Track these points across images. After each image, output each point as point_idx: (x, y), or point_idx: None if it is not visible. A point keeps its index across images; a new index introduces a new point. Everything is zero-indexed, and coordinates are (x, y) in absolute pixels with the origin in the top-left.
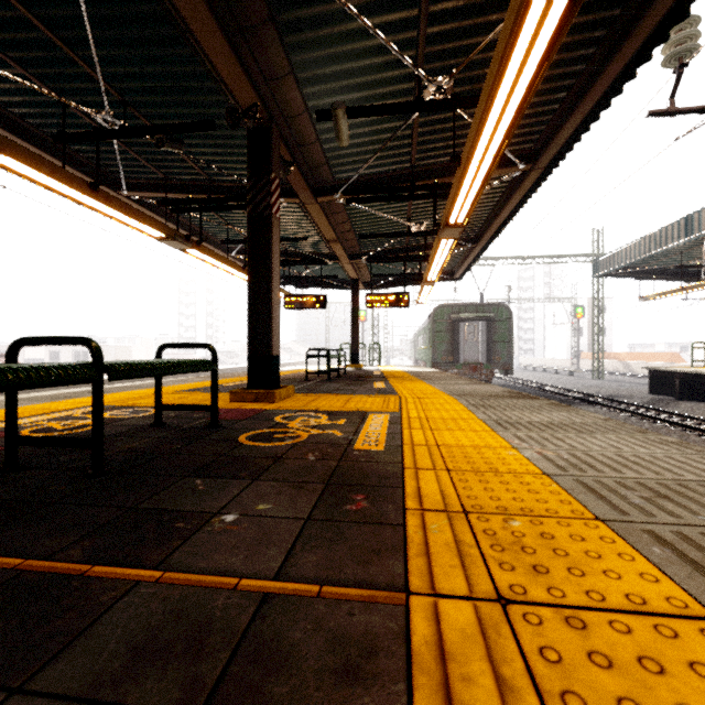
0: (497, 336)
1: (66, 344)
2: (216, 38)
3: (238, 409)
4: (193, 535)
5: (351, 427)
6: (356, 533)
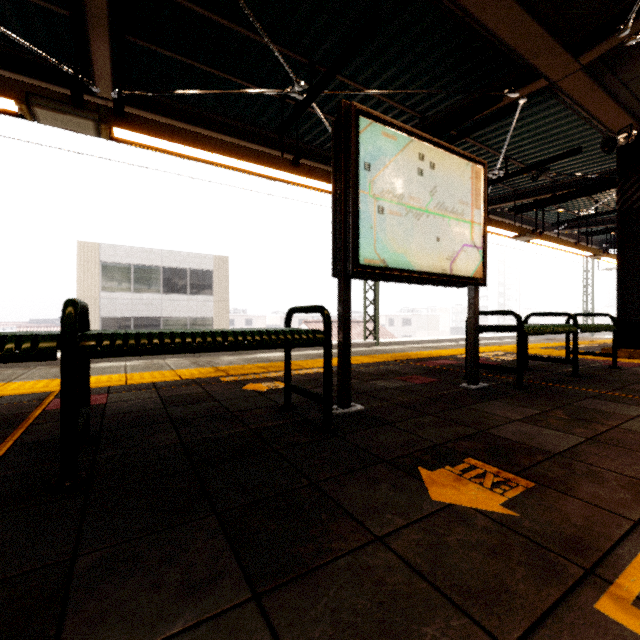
0: None
1: (557, 315)
2: (606, 105)
3: (617, 361)
4: None
5: None
6: None
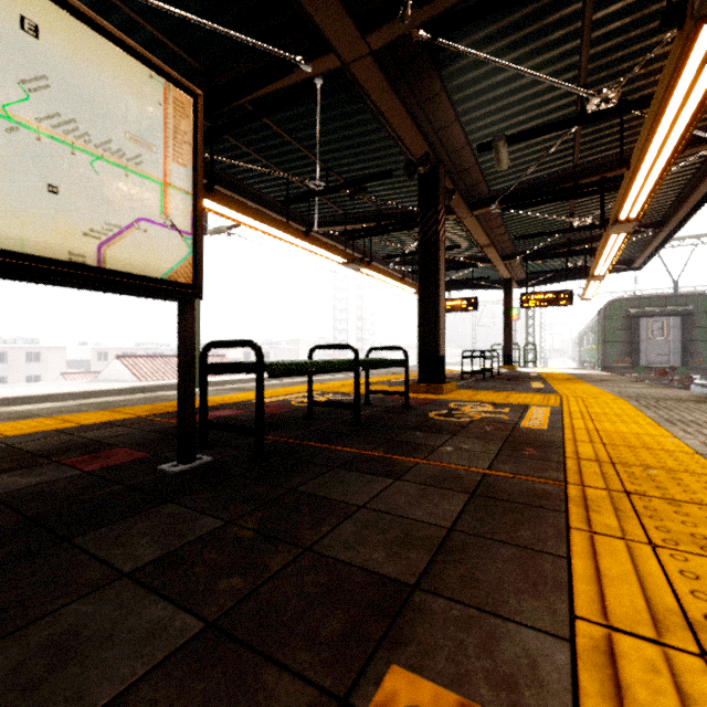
0: (697, 333)
1: (340, 348)
2: (403, 118)
3: (415, 397)
4: (432, 452)
5: (515, 414)
6: (530, 462)
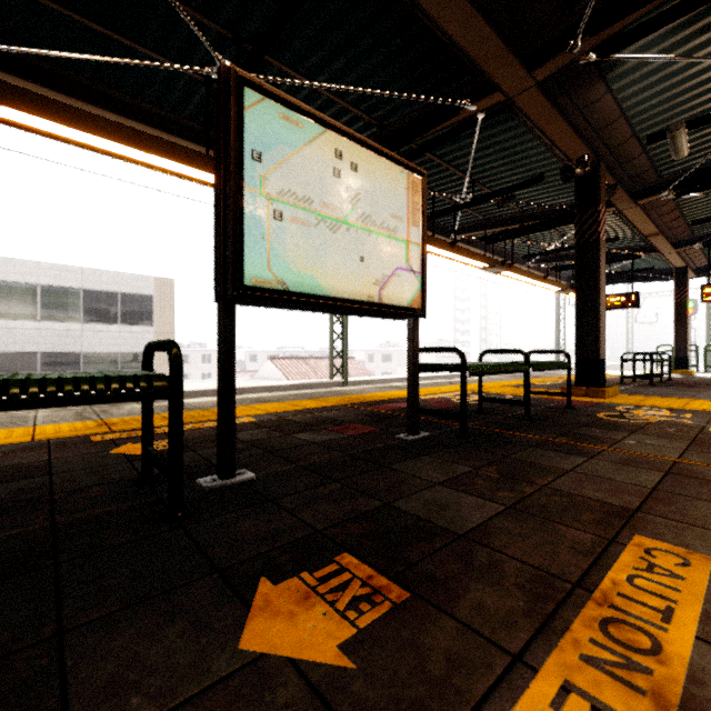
0: None
1: (510, 353)
2: (562, 130)
3: (574, 400)
4: (615, 444)
5: (701, 420)
6: None
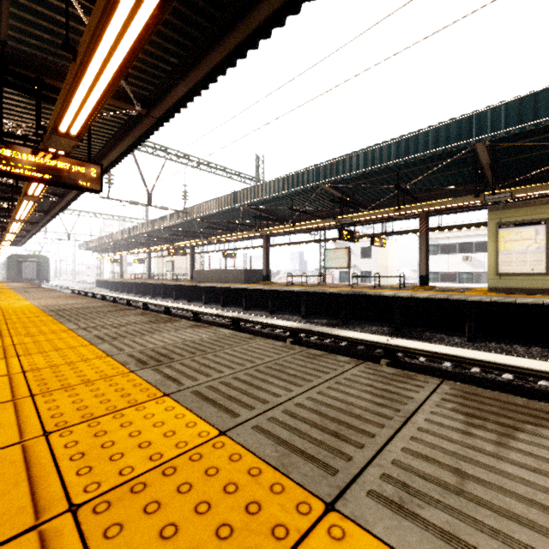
0: (42, 268)
1: None
2: None
3: None
4: None
5: None
6: None
